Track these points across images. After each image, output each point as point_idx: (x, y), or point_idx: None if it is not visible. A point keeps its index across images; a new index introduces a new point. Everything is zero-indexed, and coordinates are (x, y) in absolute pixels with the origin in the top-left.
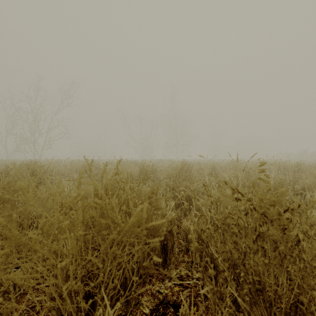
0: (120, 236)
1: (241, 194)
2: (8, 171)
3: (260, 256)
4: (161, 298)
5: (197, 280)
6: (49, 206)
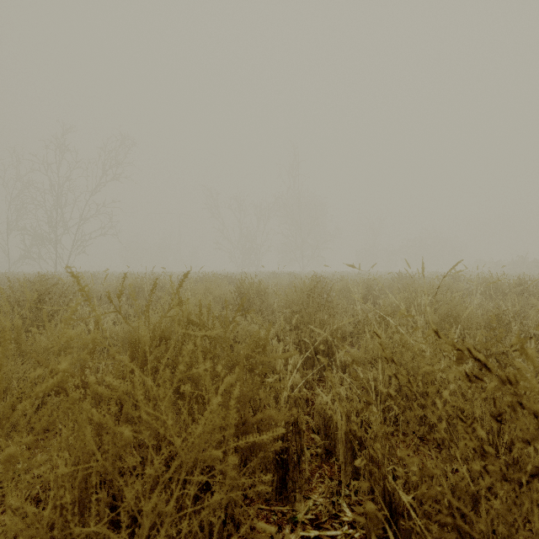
0: (172, 469)
1: (482, 365)
2: None
3: (537, 530)
4: None
5: (352, 527)
6: None
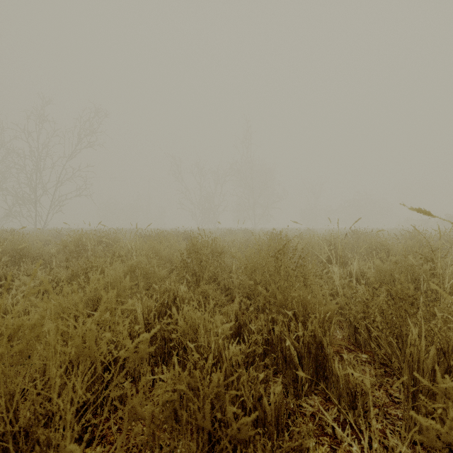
0: None
1: None
2: None
3: None
4: None
5: None
6: None
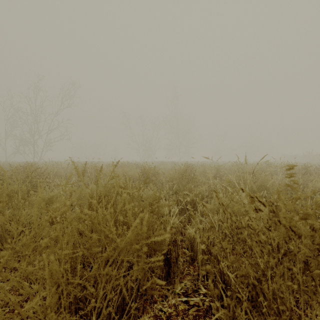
0: (115, 254)
1: (262, 204)
2: (3, 173)
3: (286, 280)
4: (164, 319)
5: (204, 296)
6: (22, 220)
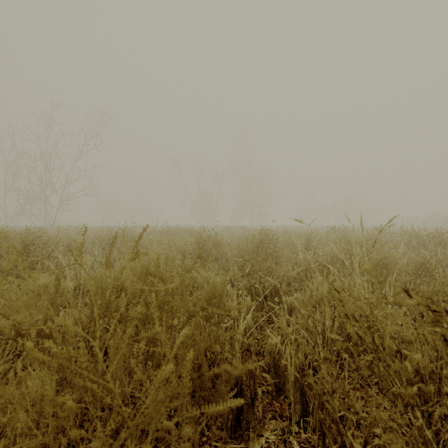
0: (120, 441)
1: None
2: None
3: None
4: None
5: None
6: None
